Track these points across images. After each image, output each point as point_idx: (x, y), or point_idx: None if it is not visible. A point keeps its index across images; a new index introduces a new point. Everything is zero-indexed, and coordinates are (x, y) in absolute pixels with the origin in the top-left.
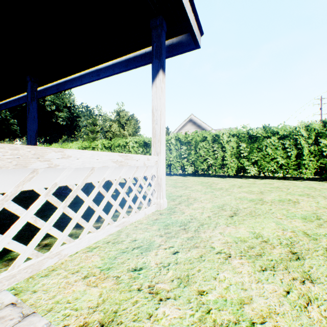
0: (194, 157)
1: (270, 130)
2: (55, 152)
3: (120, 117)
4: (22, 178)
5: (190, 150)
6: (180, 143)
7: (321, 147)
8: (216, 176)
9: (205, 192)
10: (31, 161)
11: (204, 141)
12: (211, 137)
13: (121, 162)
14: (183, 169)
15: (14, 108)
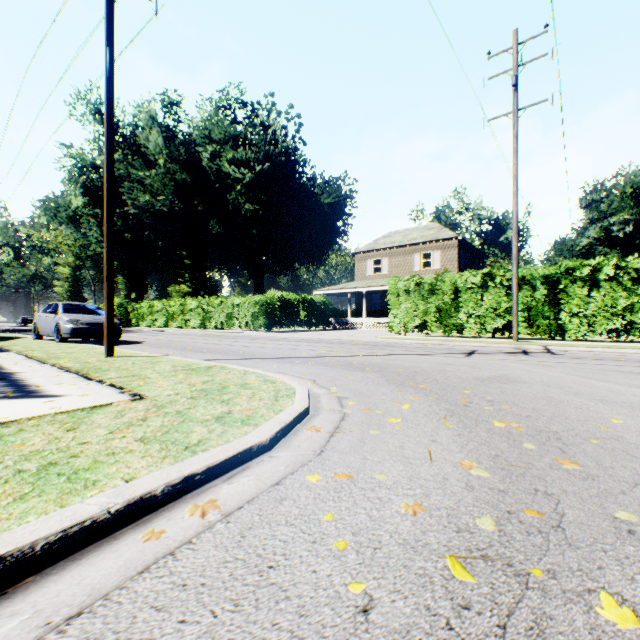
0: None
1: None
2: None
3: None
4: None
5: None
6: None
7: None
8: None
9: None
10: None
11: None
12: None
13: None
14: None
15: (636, 246)
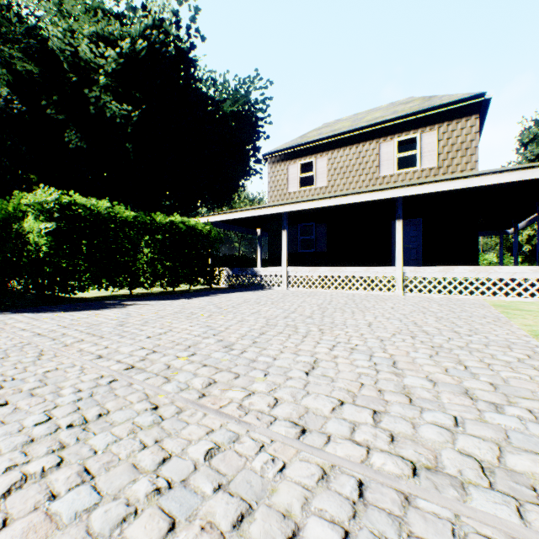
0: None
1: None
2: (496, 267)
3: None
4: (486, 274)
5: None
6: None
7: None
8: None
9: None
10: (488, 270)
11: None
12: None
13: (535, 270)
14: None
15: None
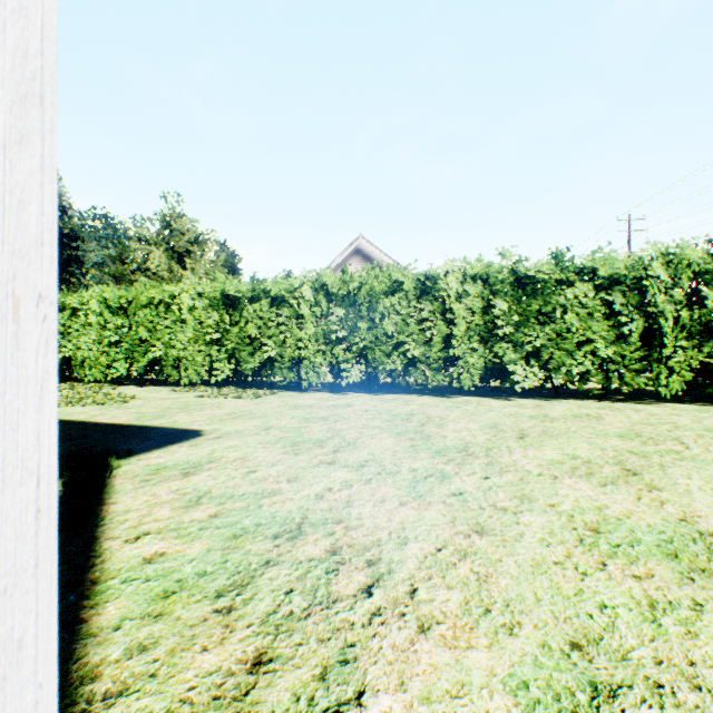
0: (368, 337)
1: (573, 264)
2: None
3: (173, 234)
4: None
5: (355, 319)
6: (328, 298)
7: (708, 311)
8: (426, 389)
9: (414, 479)
10: None
11: (395, 294)
12: (413, 281)
13: None
14: (335, 373)
15: None
